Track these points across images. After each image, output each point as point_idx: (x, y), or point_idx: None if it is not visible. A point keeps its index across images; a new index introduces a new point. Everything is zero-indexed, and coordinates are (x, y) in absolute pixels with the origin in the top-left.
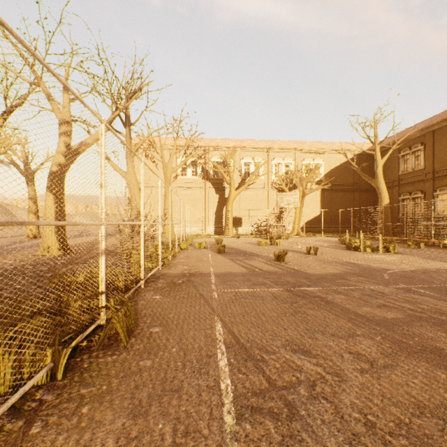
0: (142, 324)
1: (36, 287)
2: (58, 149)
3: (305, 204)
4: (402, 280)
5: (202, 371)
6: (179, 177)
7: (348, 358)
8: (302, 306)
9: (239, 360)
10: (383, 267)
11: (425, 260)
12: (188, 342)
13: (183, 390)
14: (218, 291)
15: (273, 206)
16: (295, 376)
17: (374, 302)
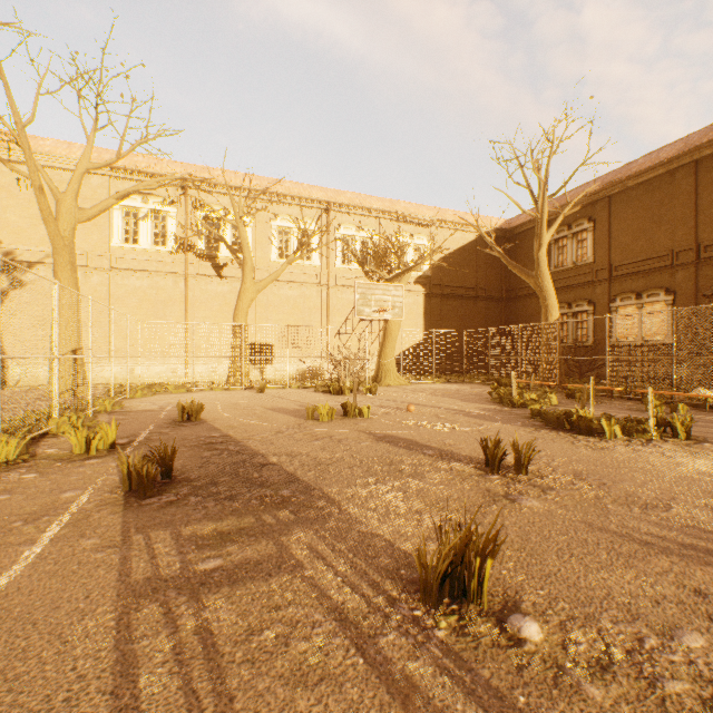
0: None
1: None
2: None
3: None
4: None
5: None
6: (118, 245)
7: None
8: None
9: None
10: None
11: None
12: None
13: None
14: None
15: (338, 321)
16: None
17: None
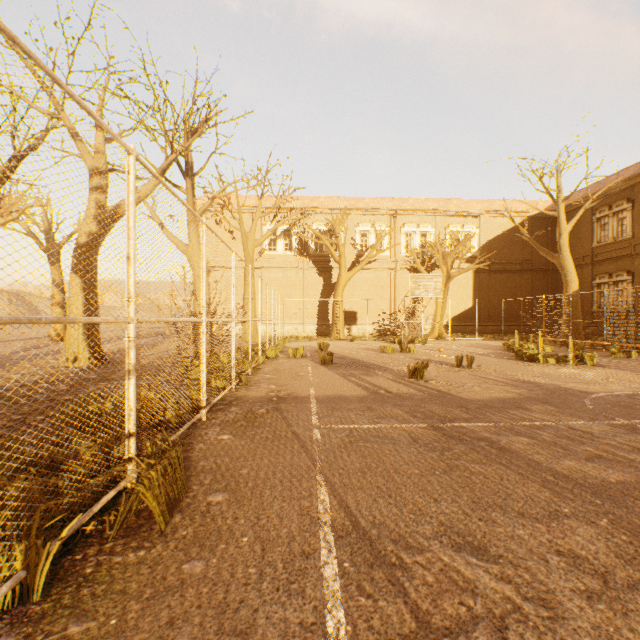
0: (197, 487)
1: (43, 418)
2: (88, 211)
3: (450, 292)
4: (617, 411)
5: (293, 588)
6: (266, 253)
7: (558, 565)
8: (459, 456)
9: (359, 566)
10: (580, 389)
11: None
12: (271, 525)
13: (256, 632)
14: (321, 428)
15: (403, 294)
16: (465, 605)
17: (580, 451)
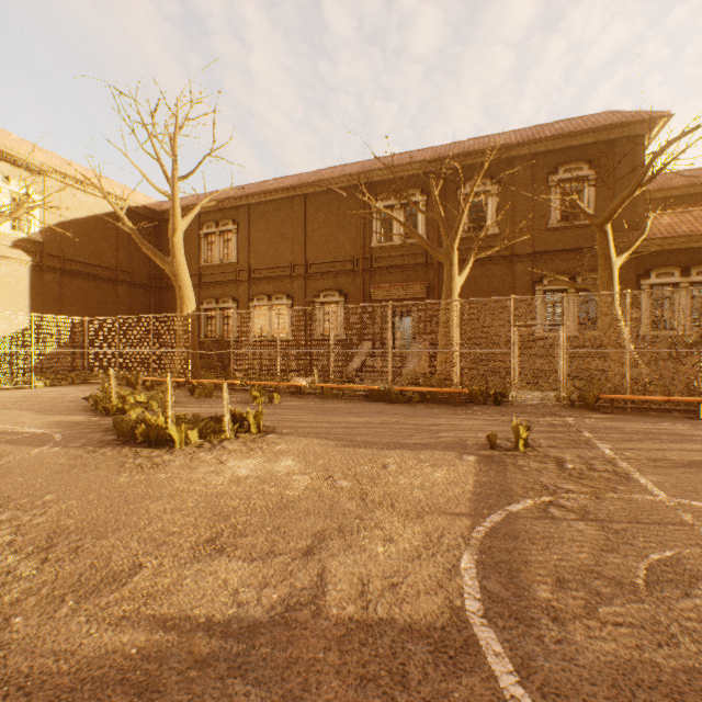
0: None
1: None
2: None
3: None
4: None
5: None
6: None
7: None
8: None
9: None
10: (401, 615)
11: (363, 455)
12: None
13: None
14: None
15: None
16: None
17: None
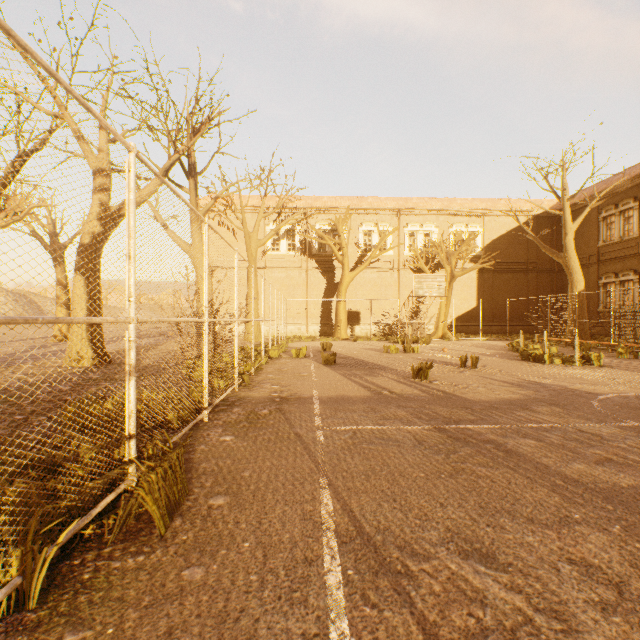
0: (198, 490)
1: (45, 418)
2: (91, 211)
3: (454, 292)
4: (626, 413)
5: (296, 596)
6: (269, 253)
7: (571, 575)
8: (465, 459)
9: (363, 573)
10: (587, 390)
11: None
12: (273, 529)
13: None
14: (325, 429)
15: (406, 294)
16: (474, 617)
17: (590, 454)
